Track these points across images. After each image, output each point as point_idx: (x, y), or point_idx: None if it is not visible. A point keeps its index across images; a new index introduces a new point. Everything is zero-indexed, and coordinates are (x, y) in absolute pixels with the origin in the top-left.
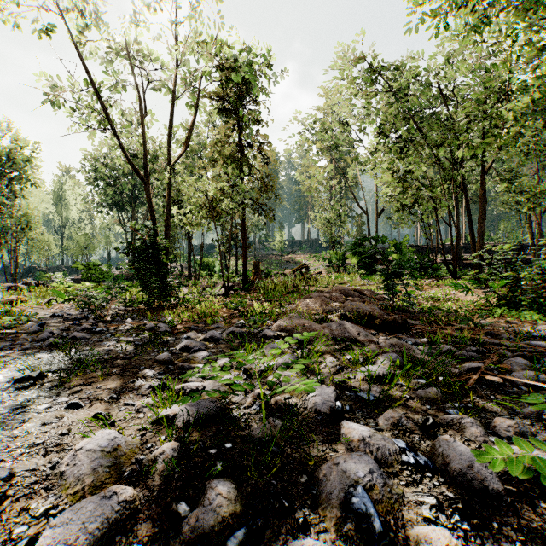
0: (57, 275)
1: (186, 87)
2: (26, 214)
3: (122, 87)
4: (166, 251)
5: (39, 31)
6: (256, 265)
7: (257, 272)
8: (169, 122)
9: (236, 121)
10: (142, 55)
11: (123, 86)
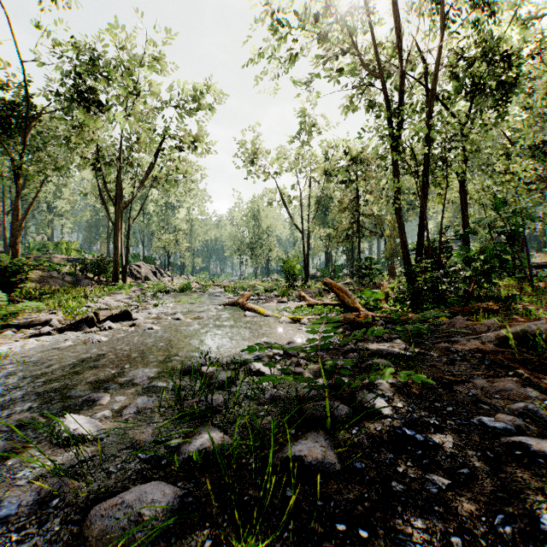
0: (275, 275)
1: (325, 173)
2: (270, 243)
3: (297, 183)
4: (308, 263)
5: (264, 179)
6: (390, 268)
7: (391, 273)
8: (308, 203)
9: (347, 187)
10: (308, 159)
11: (297, 182)
